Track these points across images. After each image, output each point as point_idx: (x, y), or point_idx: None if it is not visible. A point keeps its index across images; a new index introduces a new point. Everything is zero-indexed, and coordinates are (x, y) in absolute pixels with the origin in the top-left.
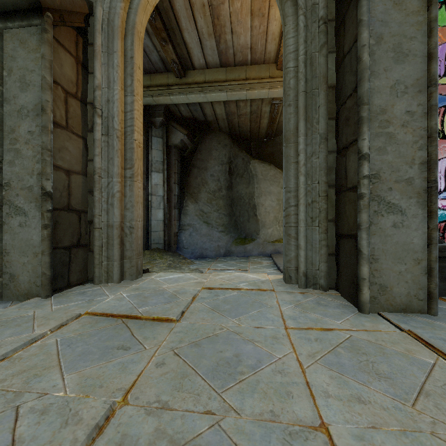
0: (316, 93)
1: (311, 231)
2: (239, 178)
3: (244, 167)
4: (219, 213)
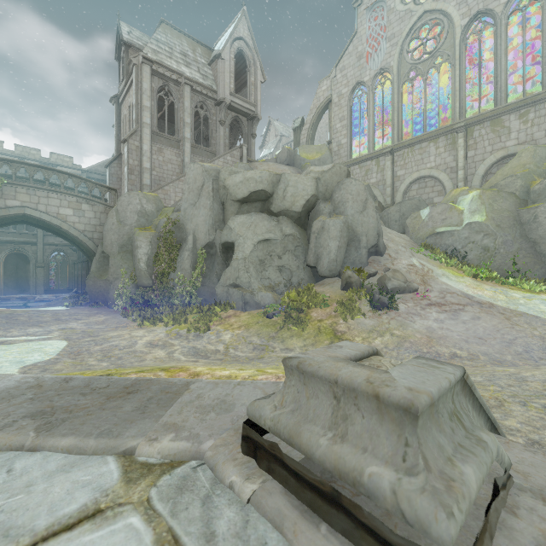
0: (34, 273)
1: (34, 288)
2: (21, 270)
3: (24, 266)
4: (12, 283)
